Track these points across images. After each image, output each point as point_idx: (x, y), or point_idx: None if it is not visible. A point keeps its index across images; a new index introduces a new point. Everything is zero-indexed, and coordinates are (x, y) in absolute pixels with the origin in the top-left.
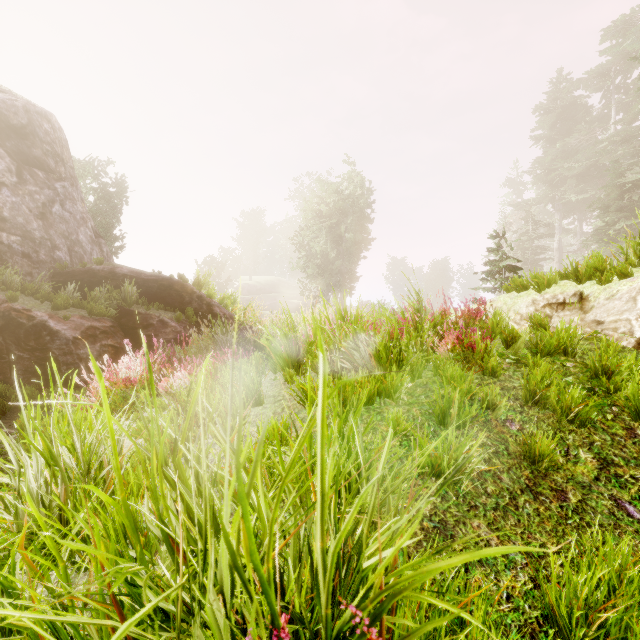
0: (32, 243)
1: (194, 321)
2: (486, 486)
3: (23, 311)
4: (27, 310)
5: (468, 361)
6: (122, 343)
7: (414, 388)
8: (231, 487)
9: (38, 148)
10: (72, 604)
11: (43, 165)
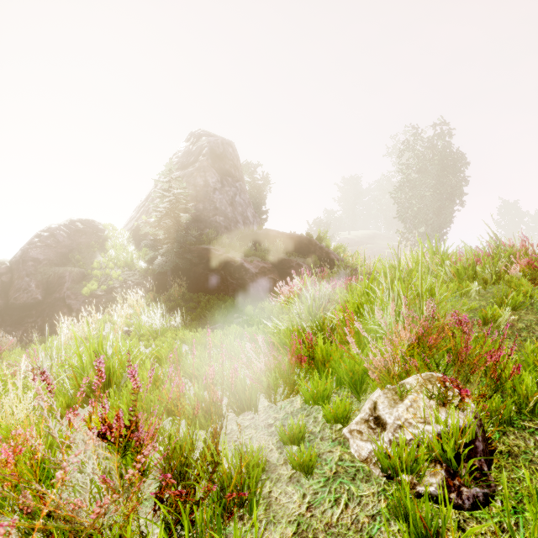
0: (228, 220)
1: (318, 264)
2: (521, 333)
3: (232, 258)
4: (234, 257)
5: (535, 278)
6: (277, 277)
7: (485, 293)
8: (397, 276)
9: (227, 164)
10: (344, 319)
11: (230, 174)
